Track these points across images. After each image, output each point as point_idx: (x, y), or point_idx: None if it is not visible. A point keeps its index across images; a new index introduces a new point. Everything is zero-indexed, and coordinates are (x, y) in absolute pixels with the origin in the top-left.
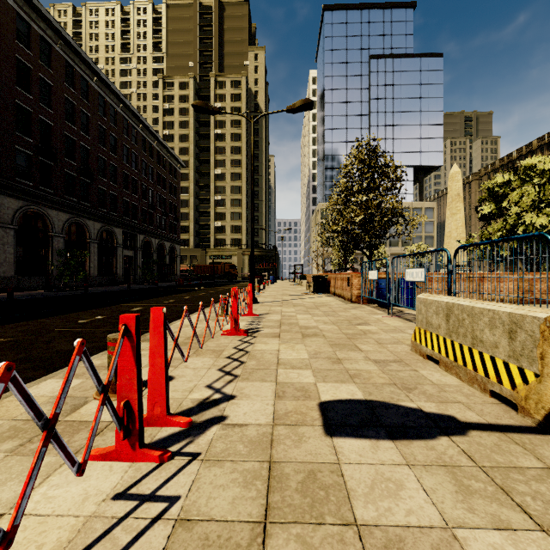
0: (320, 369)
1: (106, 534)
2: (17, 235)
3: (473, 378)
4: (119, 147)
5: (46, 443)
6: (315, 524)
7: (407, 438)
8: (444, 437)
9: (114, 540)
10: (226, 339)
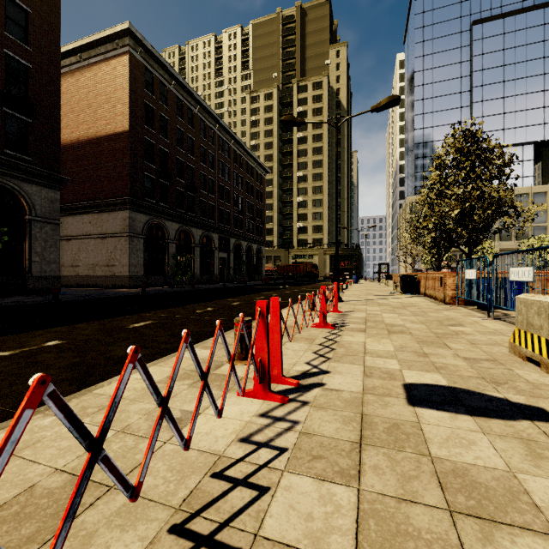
0: (405, 359)
1: (260, 430)
2: (145, 243)
3: None
4: (216, 162)
5: (231, 369)
6: (398, 450)
7: (487, 416)
8: (526, 421)
9: (265, 434)
10: (316, 331)
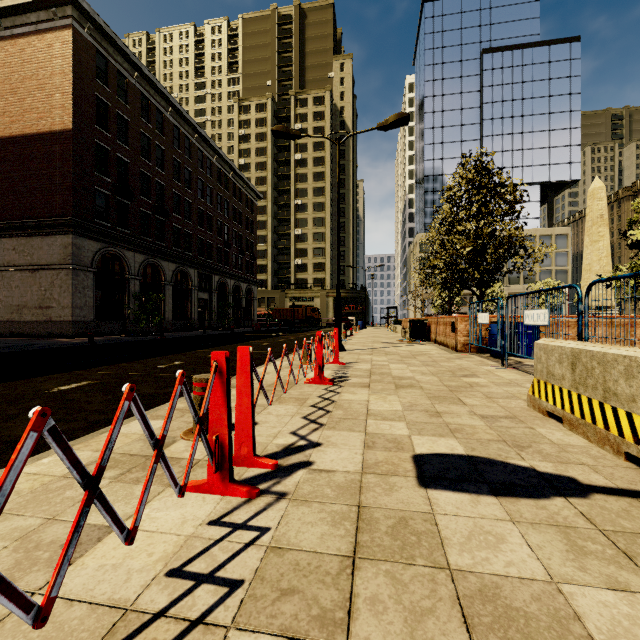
0: (415, 421)
1: (205, 551)
2: (96, 279)
3: (604, 438)
4: (194, 181)
5: (157, 460)
6: (406, 564)
7: (514, 496)
8: (559, 498)
9: (213, 556)
10: (310, 388)
